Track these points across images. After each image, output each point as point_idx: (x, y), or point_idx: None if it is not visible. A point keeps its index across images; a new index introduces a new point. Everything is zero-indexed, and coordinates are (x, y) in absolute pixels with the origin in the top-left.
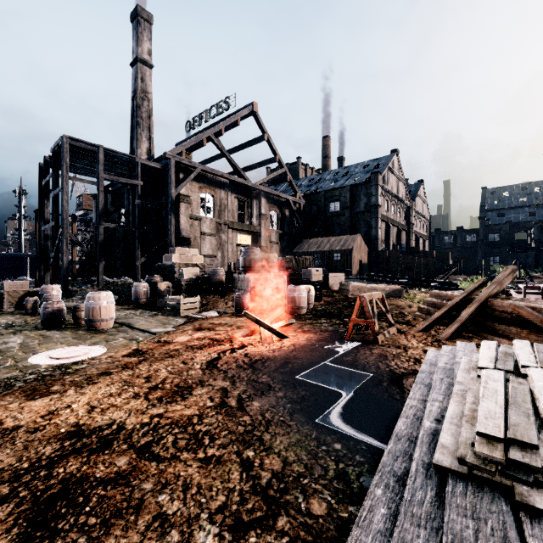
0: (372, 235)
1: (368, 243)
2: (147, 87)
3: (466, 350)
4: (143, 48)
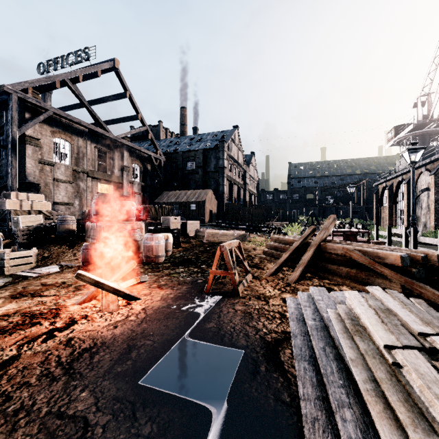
0: (220, 190)
1: (217, 197)
2: None
3: (324, 299)
4: None
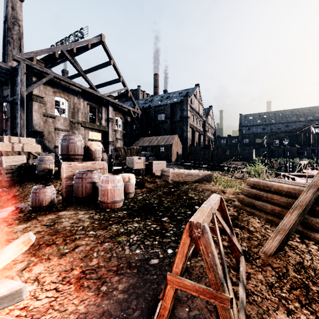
0: (184, 136)
1: (182, 141)
2: (17, 15)
3: None
4: None
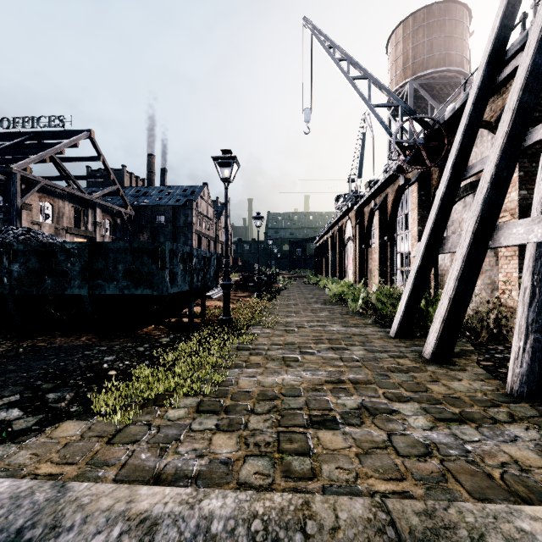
0: (188, 244)
1: None
2: None
3: None
4: None
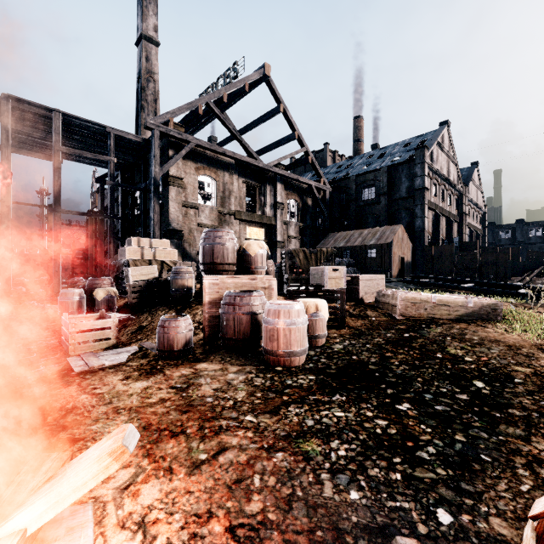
0: (416, 226)
1: (411, 237)
2: (152, 67)
3: None
4: (149, 24)
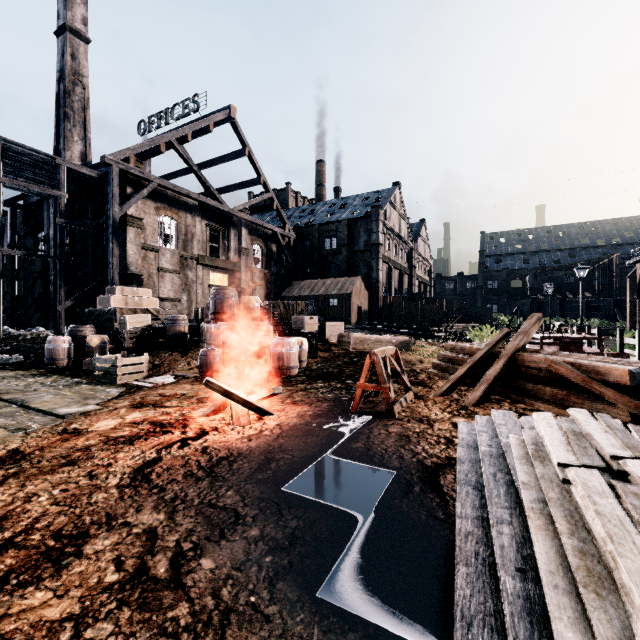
0: (372, 278)
1: (369, 288)
2: (80, 68)
3: (508, 424)
4: (75, 14)
